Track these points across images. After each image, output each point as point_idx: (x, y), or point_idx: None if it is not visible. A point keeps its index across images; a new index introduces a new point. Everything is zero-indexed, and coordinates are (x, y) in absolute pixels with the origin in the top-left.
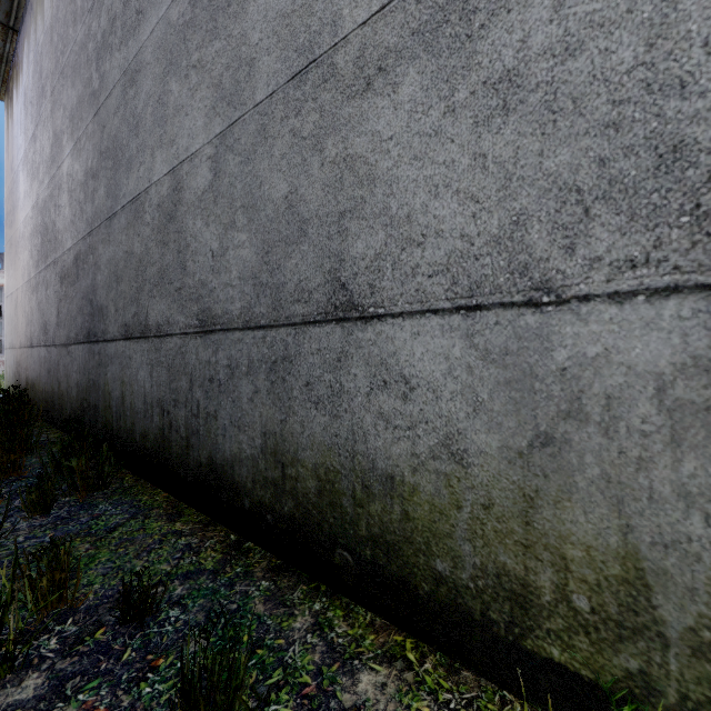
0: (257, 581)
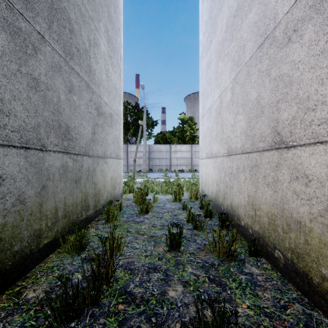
0: None
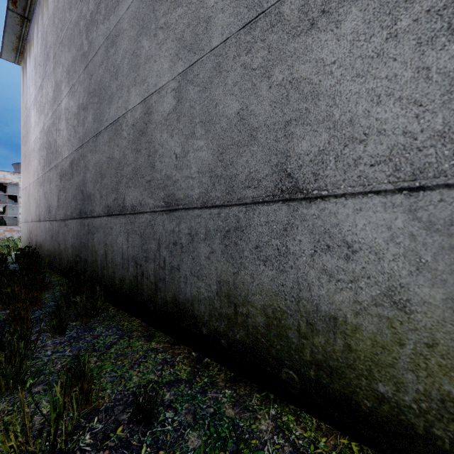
0: (221, 389)
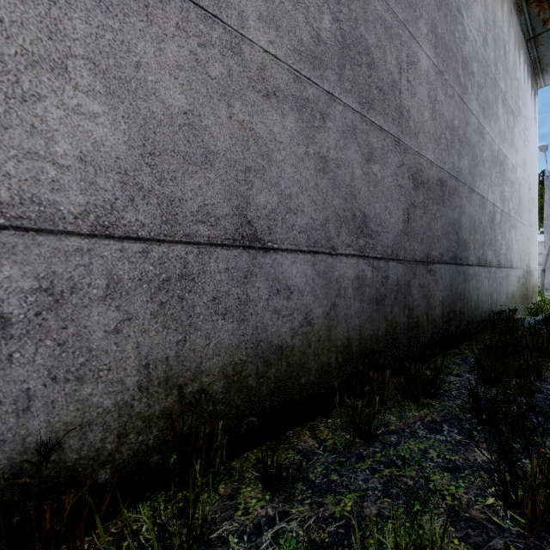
0: None
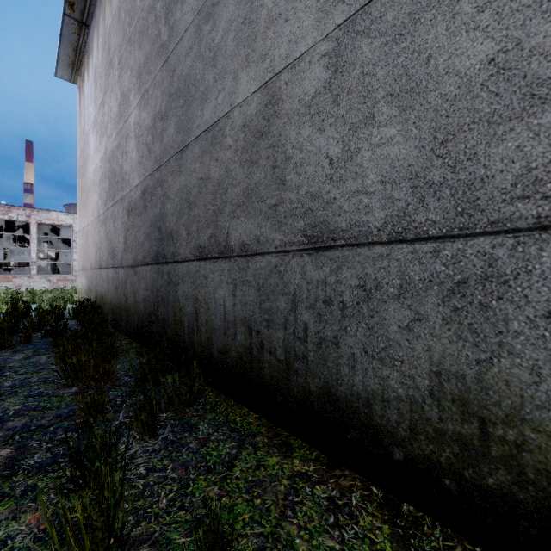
0: None
